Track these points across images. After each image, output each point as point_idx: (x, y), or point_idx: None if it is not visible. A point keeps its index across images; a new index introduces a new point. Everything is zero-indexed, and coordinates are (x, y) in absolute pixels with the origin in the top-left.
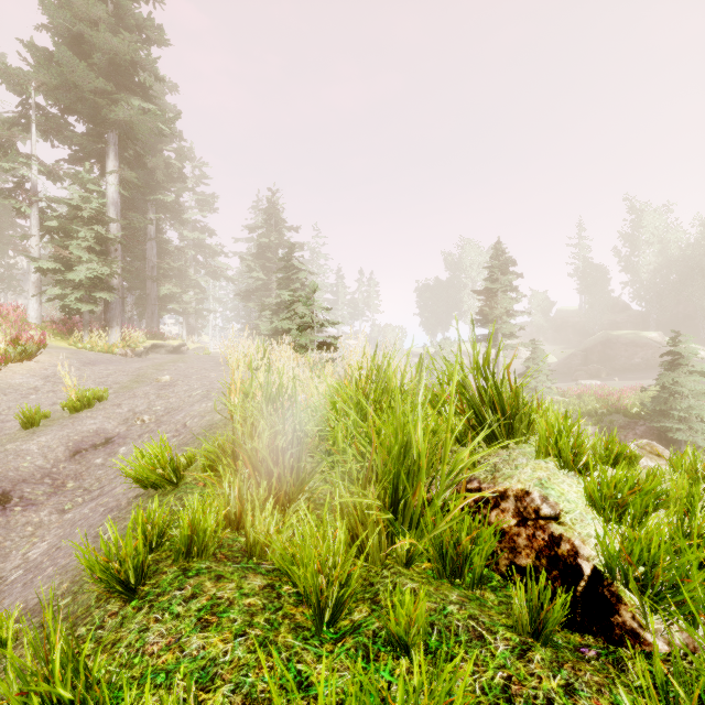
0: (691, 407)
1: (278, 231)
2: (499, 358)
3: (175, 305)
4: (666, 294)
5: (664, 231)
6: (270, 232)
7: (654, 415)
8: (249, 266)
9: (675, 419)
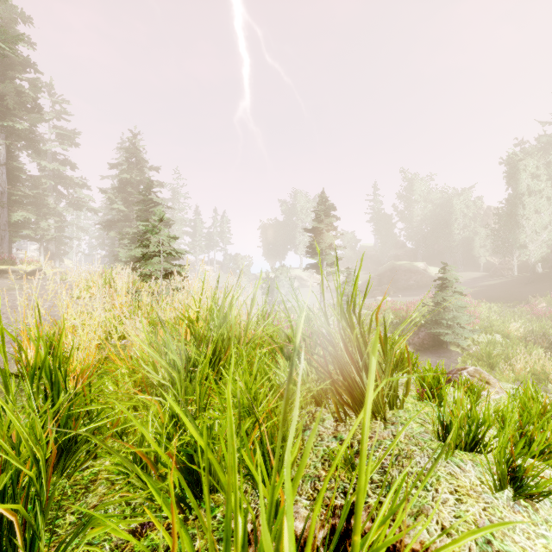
0: (455, 317)
1: (139, 169)
2: (324, 282)
3: (29, 231)
4: (428, 237)
5: (427, 194)
6: (131, 170)
7: (431, 324)
8: (110, 198)
9: (445, 326)
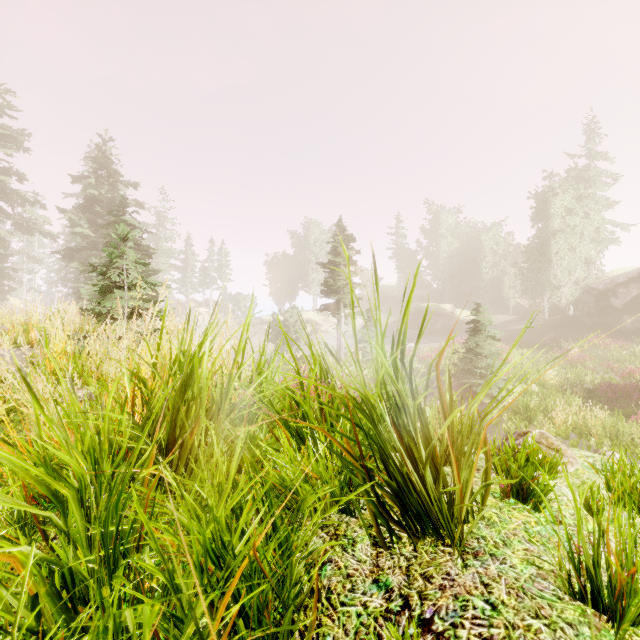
0: (489, 365)
1: (111, 184)
2: (341, 326)
3: None
4: (455, 276)
5: (454, 228)
6: (100, 184)
7: (463, 373)
8: (71, 219)
9: (478, 375)
